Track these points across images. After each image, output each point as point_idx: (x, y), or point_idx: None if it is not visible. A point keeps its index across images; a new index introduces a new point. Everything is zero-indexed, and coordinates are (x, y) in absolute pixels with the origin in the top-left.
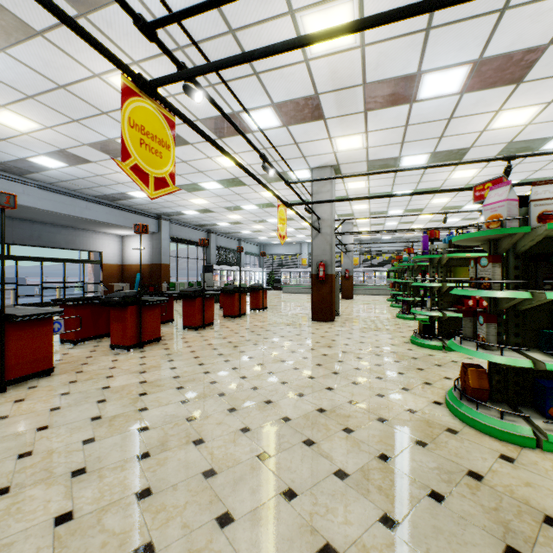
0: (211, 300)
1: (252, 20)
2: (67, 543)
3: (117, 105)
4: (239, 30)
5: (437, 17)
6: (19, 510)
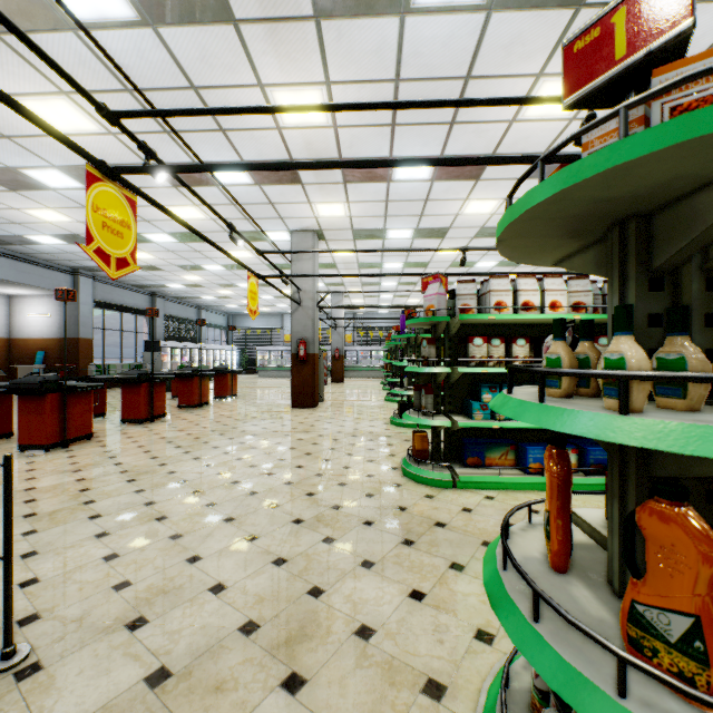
0: (162, 386)
1: (218, 83)
2: (42, 594)
3: (29, 131)
4: (203, 89)
5: (400, 118)
6: None
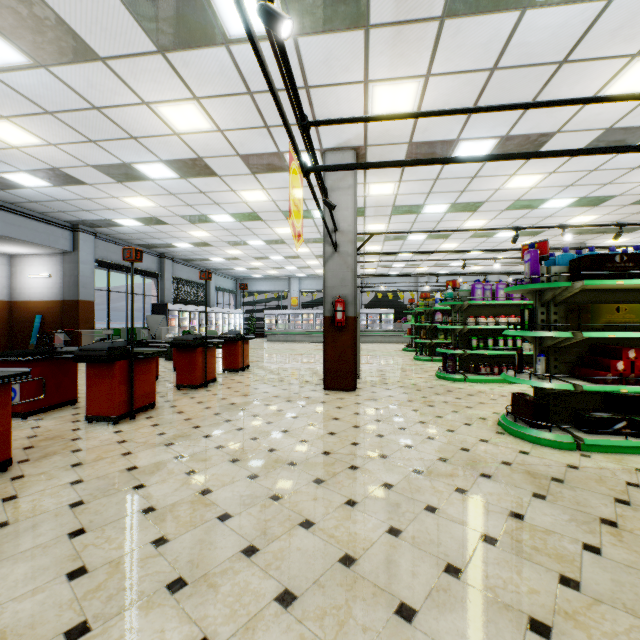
0: (149, 363)
1: None
2: None
3: None
4: None
5: None
6: None
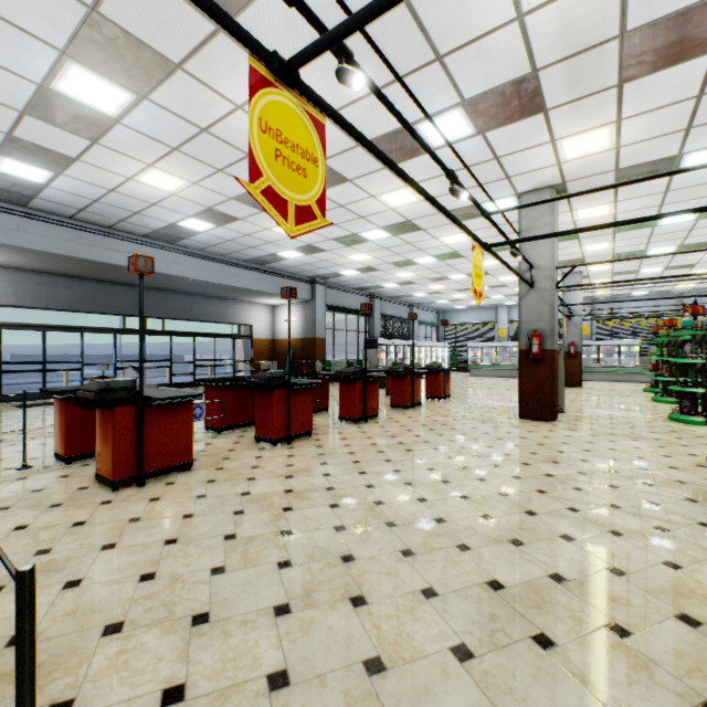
0: (375, 384)
1: None
2: None
3: None
4: None
5: None
6: (126, 664)
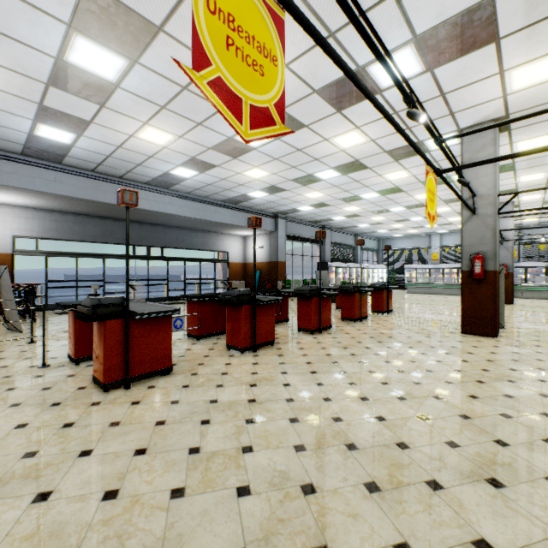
0: (328, 300)
1: None
2: None
3: None
4: None
5: None
6: None
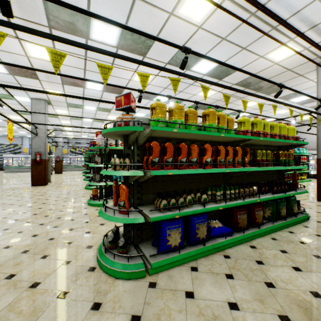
0: None
1: None
2: None
3: None
4: None
5: (88, 68)
6: None
